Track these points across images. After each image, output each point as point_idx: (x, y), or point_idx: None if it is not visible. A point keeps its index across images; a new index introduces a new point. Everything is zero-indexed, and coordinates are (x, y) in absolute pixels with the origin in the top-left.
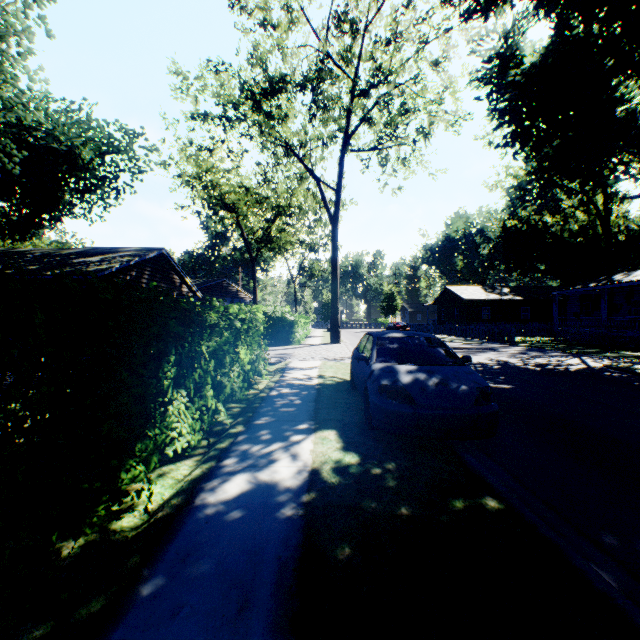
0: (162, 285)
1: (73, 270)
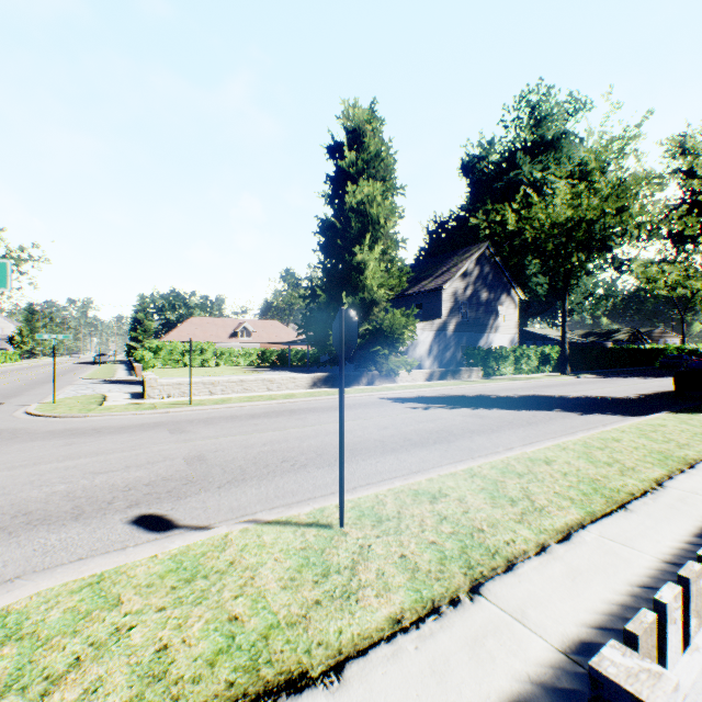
0: (634, 340)
1: (615, 339)
